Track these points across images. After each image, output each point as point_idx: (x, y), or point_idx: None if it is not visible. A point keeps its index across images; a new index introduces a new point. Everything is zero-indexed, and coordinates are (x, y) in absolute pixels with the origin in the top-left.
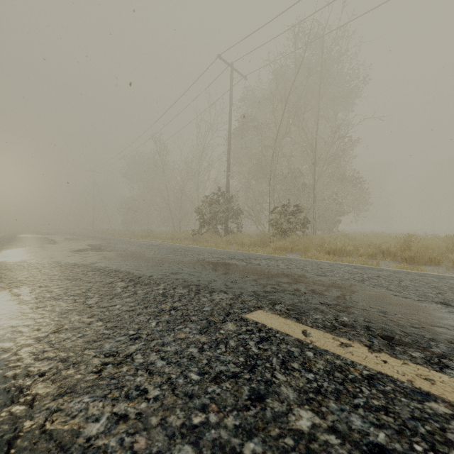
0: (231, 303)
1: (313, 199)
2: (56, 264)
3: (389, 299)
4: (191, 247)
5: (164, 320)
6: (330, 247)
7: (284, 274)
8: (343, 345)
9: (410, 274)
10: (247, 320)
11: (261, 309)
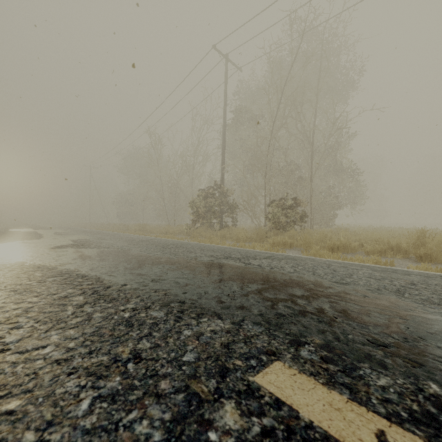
0: (229, 342)
1: (311, 193)
2: (18, 266)
3: None
4: (183, 243)
5: (109, 391)
6: (334, 243)
7: (294, 282)
8: None
9: None
10: (259, 392)
11: (279, 359)
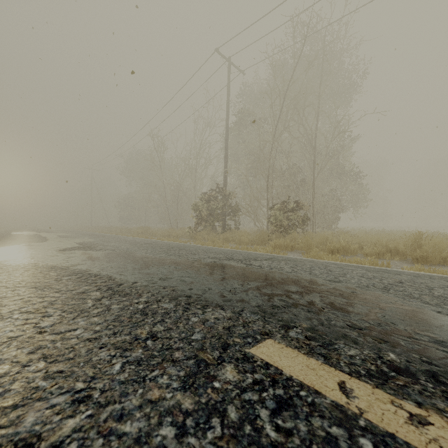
0: (230, 326)
1: (313, 196)
2: (32, 267)
3: (435, 319)
4: (186, 246)
5: (135, 358)
6: (334, 246)
7: (291, 280)
8: (416, 421)
9: (435, 279)
10: (253, 359)
11: (271, 338)
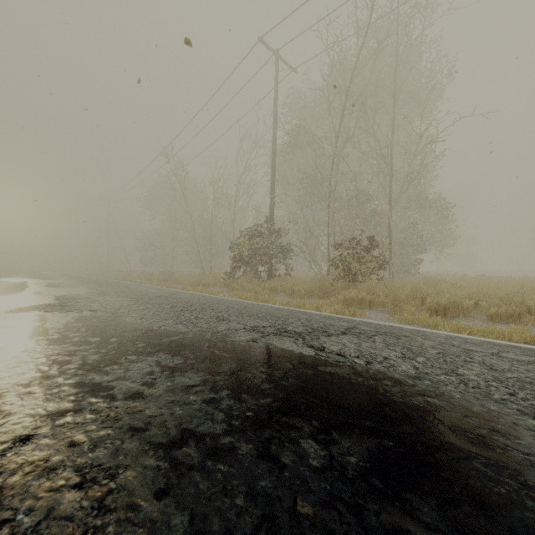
0: None
1: (389, 230)
2: None
3: None
4: (215, 301)
5: None
6: (438, 302)
7: (447, 421)
8: None
9: None
10: None
11: None
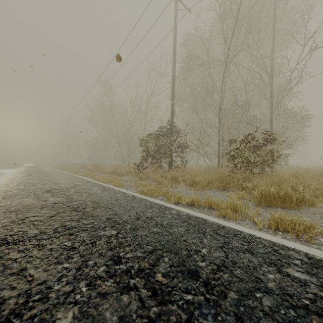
0: None
1: (271, 129)
2: None
3: None
4: (105, 200)
5: None
6: None
7: None
8: None
9: None
10: None
11: None
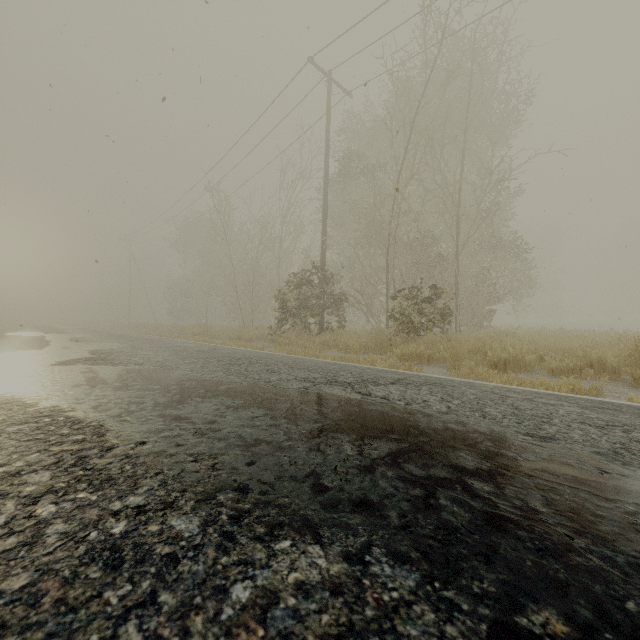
0: (340, 633)
1: (456, 278)
2: None
3: None
4: (262, 356)
5: None
6: (498, 356)
7: (454, 435)
8: None
9: None
10: None
11: None
